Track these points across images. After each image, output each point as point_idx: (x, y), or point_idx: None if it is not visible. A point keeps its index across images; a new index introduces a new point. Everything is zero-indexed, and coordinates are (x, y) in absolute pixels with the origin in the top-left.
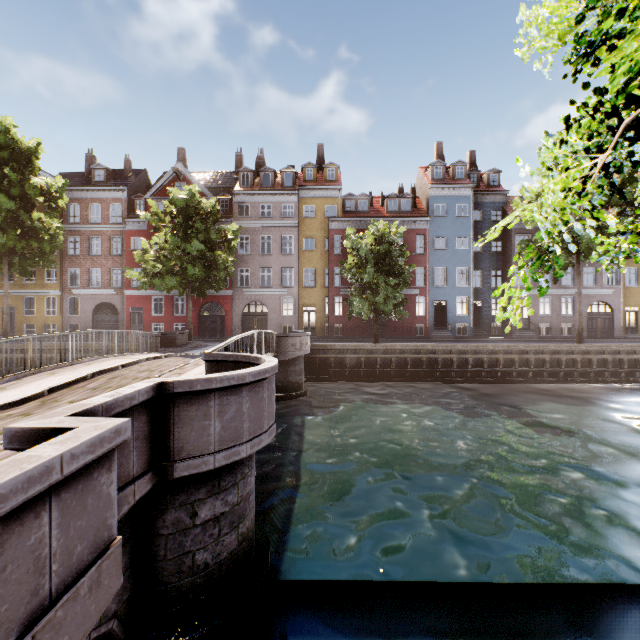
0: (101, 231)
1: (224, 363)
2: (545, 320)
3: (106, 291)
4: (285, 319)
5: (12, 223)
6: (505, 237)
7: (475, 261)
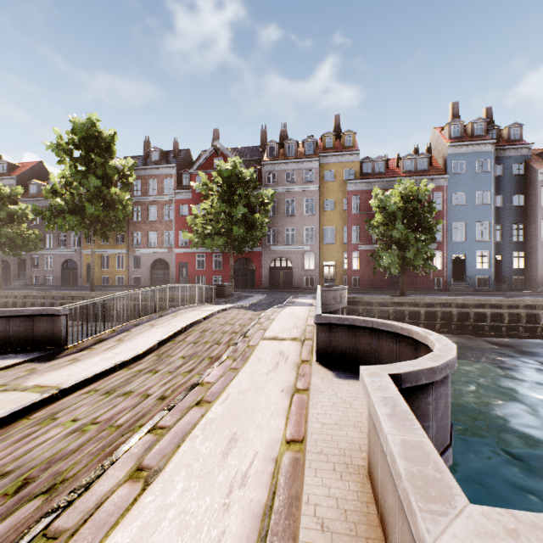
0: (157, 201)
1: (336, 326)
2: None
3: (160, 250)
4: (307, 272)
5: (97, 197)
6: (529, 190)
7: (494, 215)
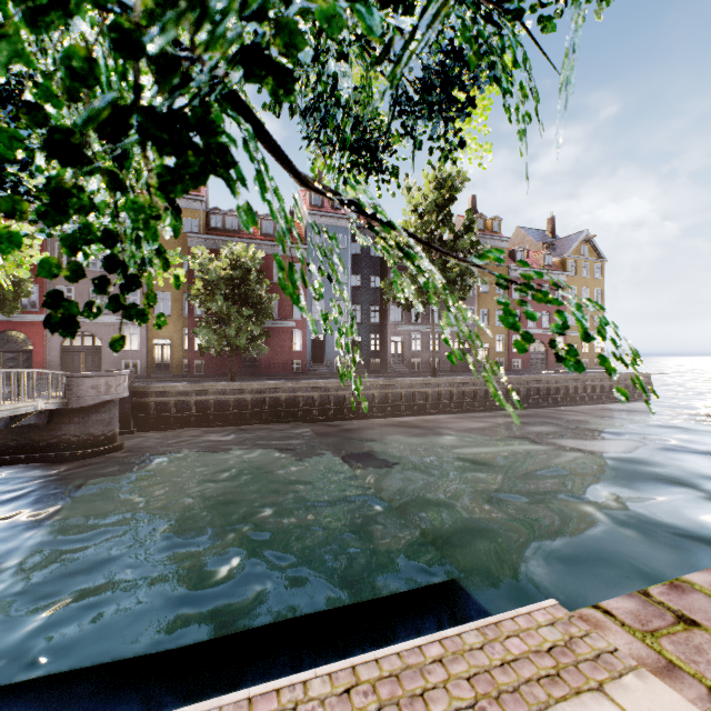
0: None
1: None
2: (416, 356)
3: None
4: (128, 354)
5: None
6: (383, 273)
7: (355, 295)
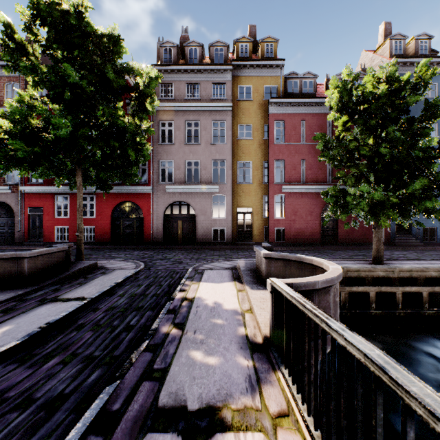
0: None
1: None
2: None
3: None
4: (216, 222)
5: None
6: None
7: None
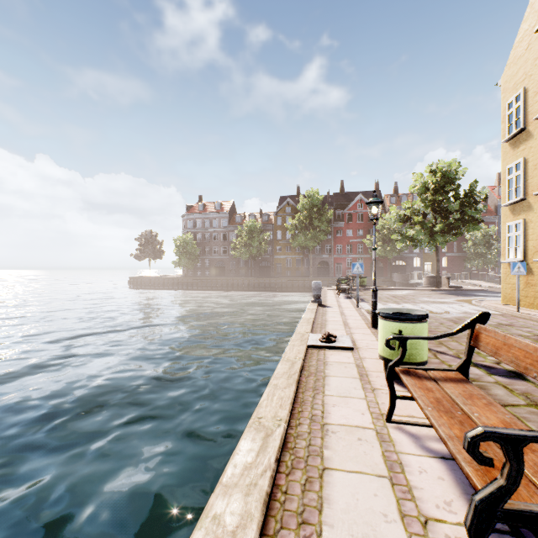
0: None
1: None
2: None
3: (324, 255)
4: (415, 268)
5: (322, 231)
6: None
7: None
